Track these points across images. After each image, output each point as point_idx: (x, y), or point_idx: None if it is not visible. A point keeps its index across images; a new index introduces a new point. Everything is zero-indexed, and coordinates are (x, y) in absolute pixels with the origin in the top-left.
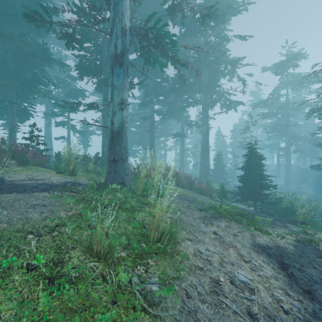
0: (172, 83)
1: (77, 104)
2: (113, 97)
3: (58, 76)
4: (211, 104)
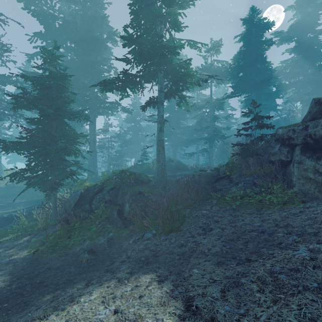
0: None
1: None
2: None
3: None
4: None
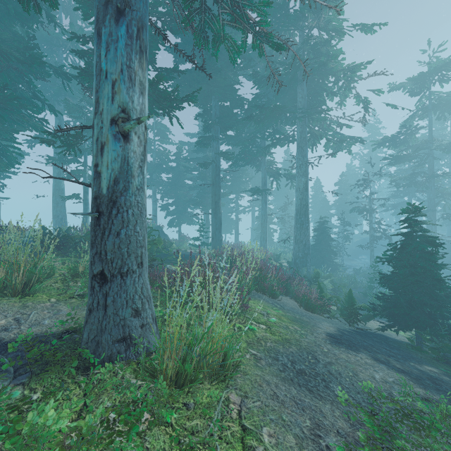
0: (248, 108)
1: (76, 138)
2: (100, 104)
3: (74, 101)
4: (310, 143)
